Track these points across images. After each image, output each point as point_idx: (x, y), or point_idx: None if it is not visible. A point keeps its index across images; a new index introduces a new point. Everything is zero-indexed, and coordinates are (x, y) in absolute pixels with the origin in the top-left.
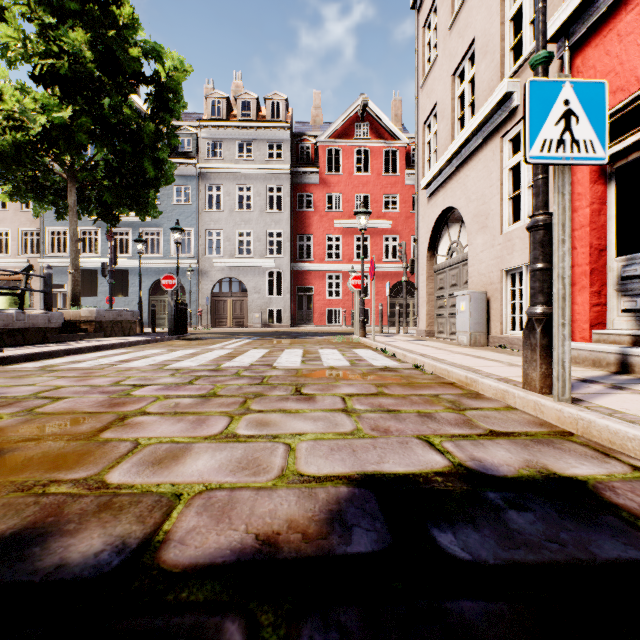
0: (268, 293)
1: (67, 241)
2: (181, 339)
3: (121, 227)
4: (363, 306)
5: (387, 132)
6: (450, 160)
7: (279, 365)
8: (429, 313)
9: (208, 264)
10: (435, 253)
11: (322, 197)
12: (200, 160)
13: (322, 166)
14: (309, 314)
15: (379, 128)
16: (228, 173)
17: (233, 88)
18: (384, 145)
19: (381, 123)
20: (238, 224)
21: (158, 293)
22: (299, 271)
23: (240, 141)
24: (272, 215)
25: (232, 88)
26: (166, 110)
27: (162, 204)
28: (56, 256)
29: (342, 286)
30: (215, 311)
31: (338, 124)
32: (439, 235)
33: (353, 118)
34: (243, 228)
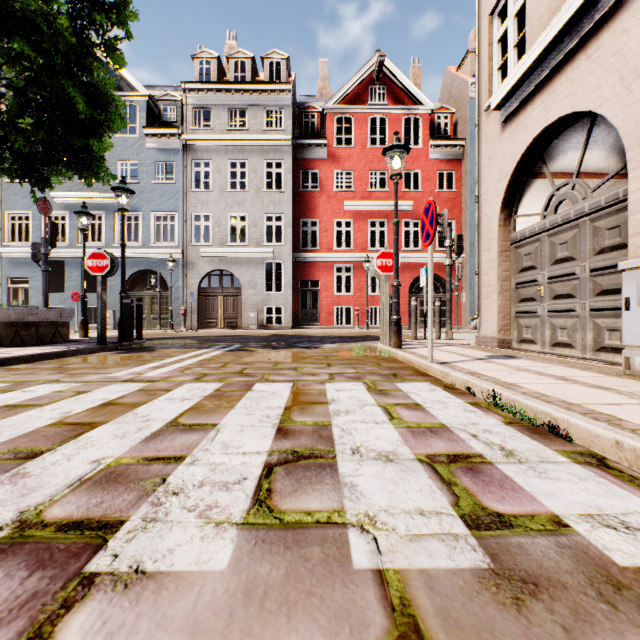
0: (268, 289)
1: (30, 227)
2: (118, 350)
3: (92, 210)
4: (397, 299)
5: (407, 97)
6: (575, 18)
7: (123, 557)
8: (502, 310)
9: (194, 254)
10: (513, 213)
11: (330, 174)
12: (185, 130)
13: (330, 137)
14: (314, 313)
15: (398, 92)
16: (218, 146)
17: (226, 50)
18: (404, 112)
19: (400, 86)
20: (230, 206)
21: (136, 288)
22: (303, 262)
23: (232, 108)
24: (270, 195)
25: (225, 50)
26: (99, 8)
27: (140, 183)
28: (17, 245)
29: (354, 280)
30: (203, 310)
31: (349, 87)
32: (523, 182)
33: (367, 80)
34: (236, 211)
